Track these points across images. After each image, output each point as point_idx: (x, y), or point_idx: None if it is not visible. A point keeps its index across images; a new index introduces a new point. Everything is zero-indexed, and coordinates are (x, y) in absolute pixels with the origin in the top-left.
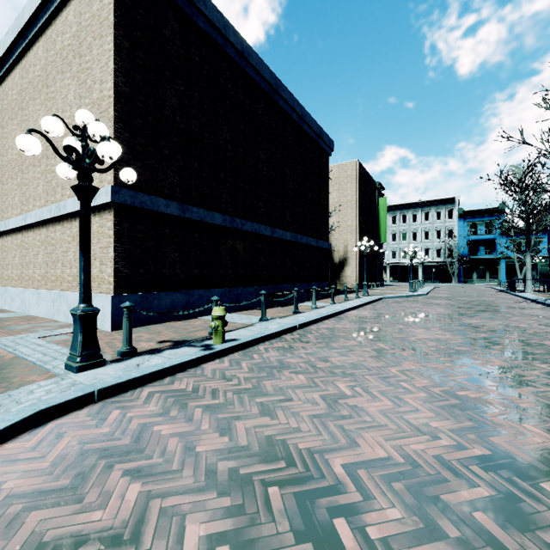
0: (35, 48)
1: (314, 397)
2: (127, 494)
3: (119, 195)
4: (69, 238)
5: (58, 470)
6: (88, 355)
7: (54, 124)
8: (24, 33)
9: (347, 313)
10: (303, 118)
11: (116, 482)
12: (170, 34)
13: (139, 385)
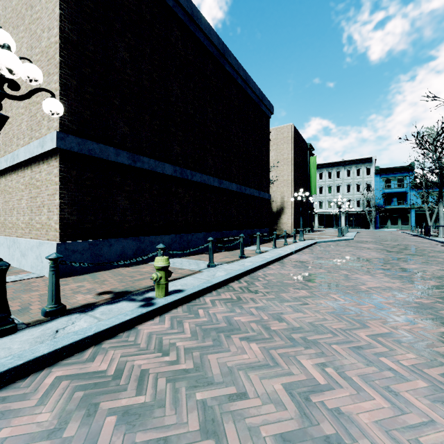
0: None
1: (277, 389)
2: None
3: (64, 141)
4: (22, 186)
5: None
6: None
7: None
8: None
9: (289, 257)
10: (247, 82)
11: None
12: None
13: (48, 364)
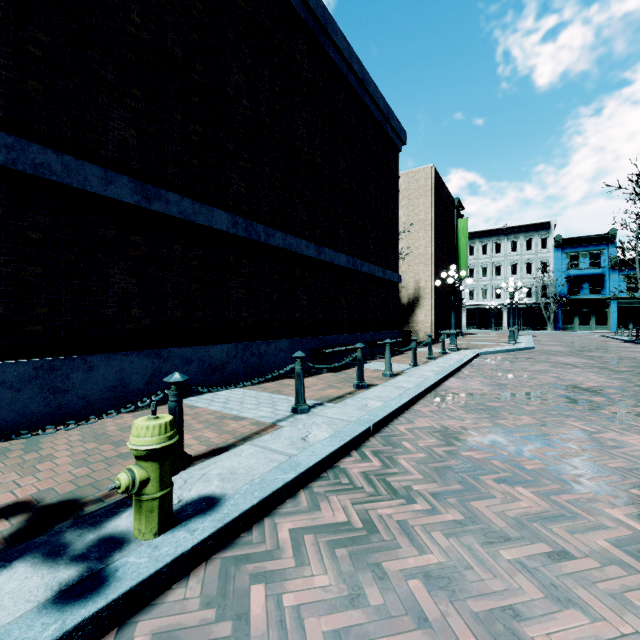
0: None
1: None
2: None
3: None
4: None
5: None
6: None
7: None
8: None
9: (445, 384)
10: (365, 84)
11: None
12: None
13: None
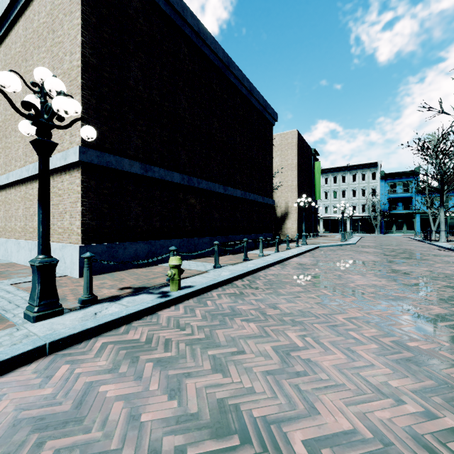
0: (16, 28)
1: (267, 349)
2: None
3: (86, 155)
4: None
5: None
6: (46, 304)
7: (10, 78)
8: (7, 14)
9: (290, 260)
10: (251, 92)
11: None
12: (134, 13)
13: (94, 335)
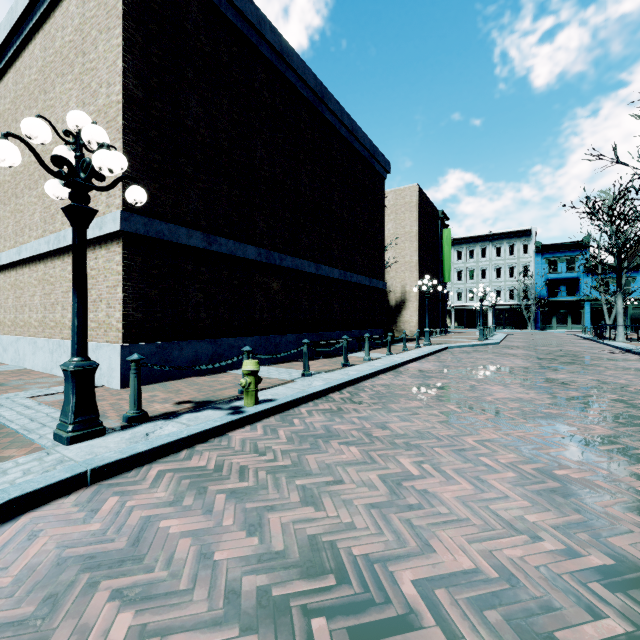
0: (31, 47)
1: (372, 478)
2: (112, 630)
3: (129, 222)
4: (70, 275)
5: (21, 590)
6: (82, 422)
7: (38, 127)
8: (18, 28)
9: (407, 366)
10: (354, 133)
11: (99, 610)
12: (193, 28)
13: (147, 461)
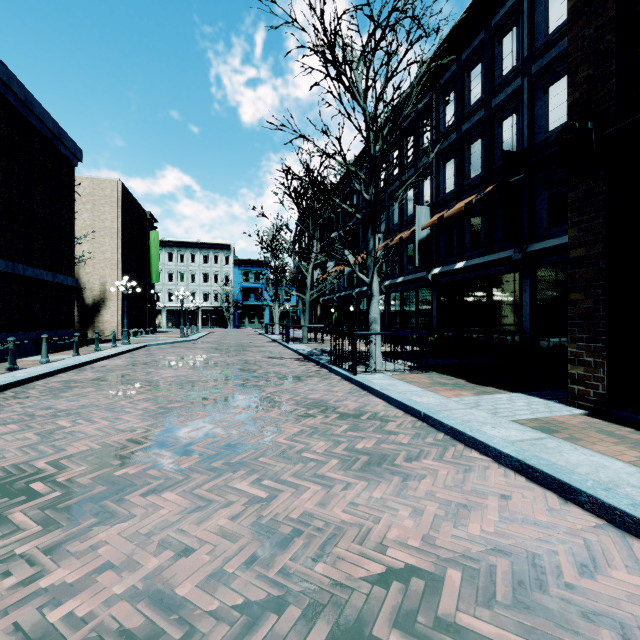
0: None
1: (27, 435)
2: None
3: None
4: None
5: None
6: None
7: None
8: None
9: (95, 364)
10: (29, 105)
11: None
12: None
13: None
